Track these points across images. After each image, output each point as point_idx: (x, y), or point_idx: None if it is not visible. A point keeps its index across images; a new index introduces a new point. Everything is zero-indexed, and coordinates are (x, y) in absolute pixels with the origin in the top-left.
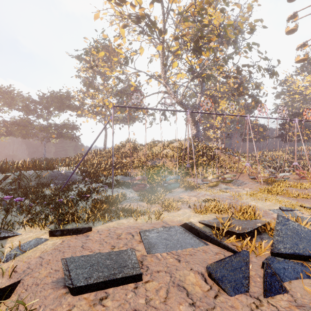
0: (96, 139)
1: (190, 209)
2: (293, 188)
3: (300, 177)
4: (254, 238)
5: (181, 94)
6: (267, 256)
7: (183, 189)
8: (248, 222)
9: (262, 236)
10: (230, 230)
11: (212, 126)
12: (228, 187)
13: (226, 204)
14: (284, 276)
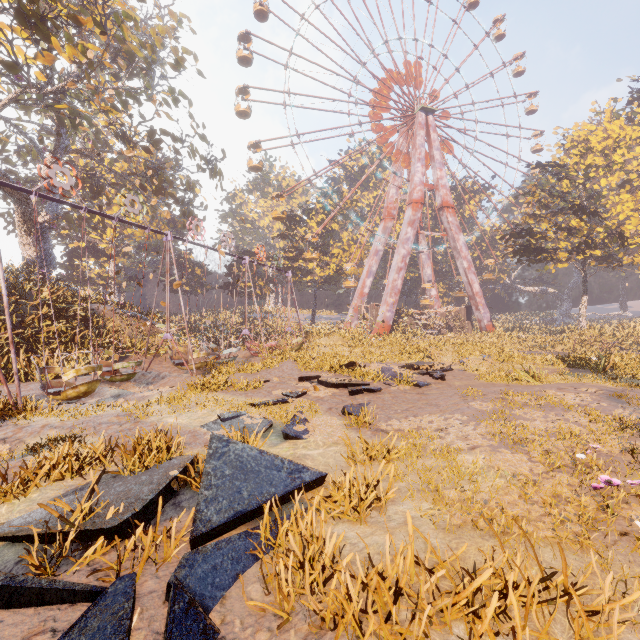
0: None
1: None
2: (242, 373)
3: (251, 354)
4: (157, 518)
5: None
6: (181, 559)
7: None
8: (150, 476)
9: (180, 499)
10: (88, 526)
11: (93, 249)
12: (121, 393)
13: (99, 444)
14: (214, 589)
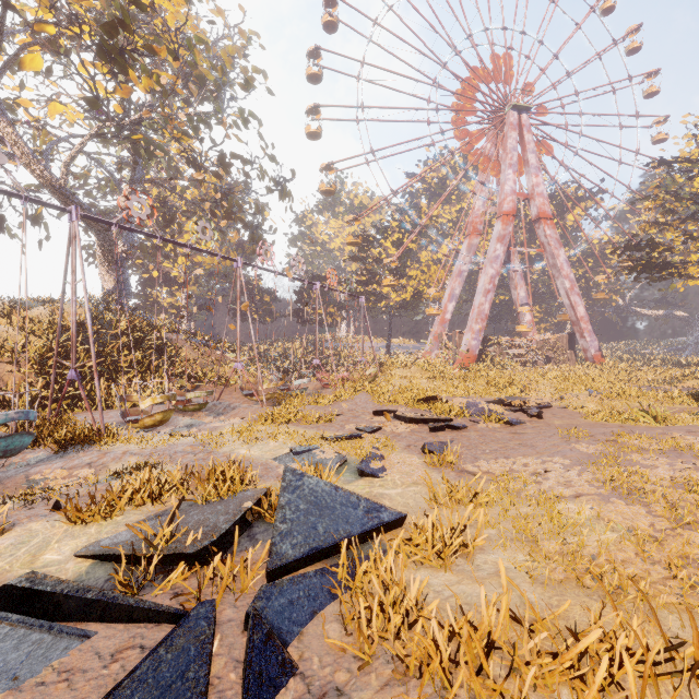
0: None
1: (57, 516)
2: (313, 406)
3: (322, 385)
4: (234, 548)
5: (64, 165)
6: (258, 590)
7: (51, 451)
8: (225, 506)
9: (255, 532)
10: (170, 551)
11: (165, 278)
12: (194, 423)
13: (176, 472)
14: (291, 624)
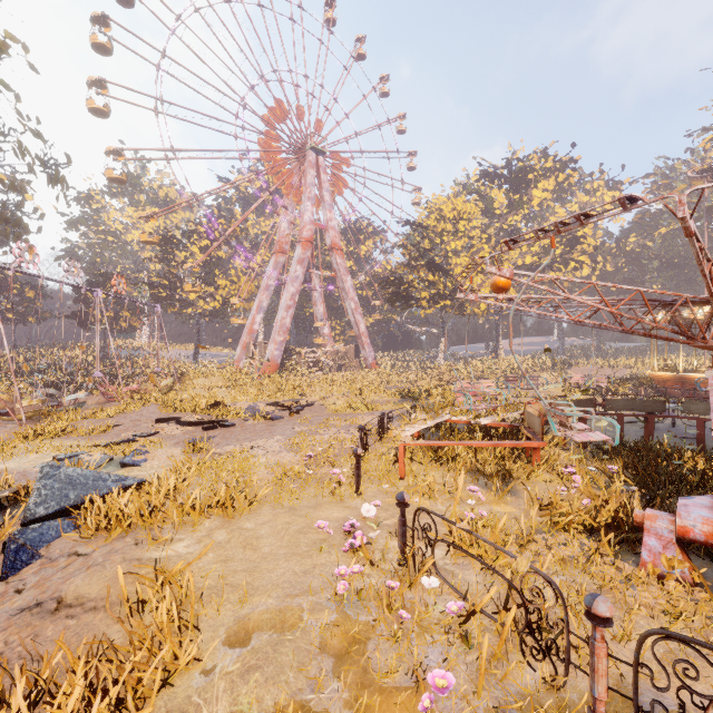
0: None
1: None
2: (89, 420)
3: (107, 399)
4: None
5: None
6: (14, 531)
7: None
8: None
9: (11, 513)
10: None
11: None
12: None
13: None
14: (41, 543)
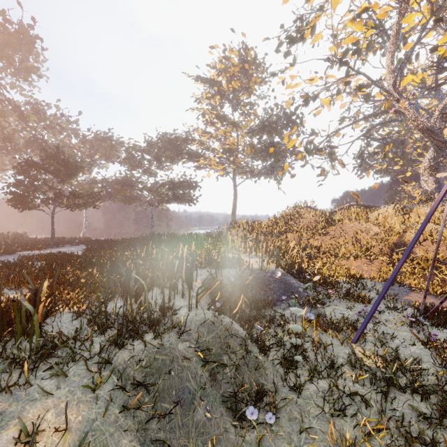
0: (434, 209)
1: None
2: None
3: None
4: None
5: (437, 111)
6: None
7: None
8: None
9: None
10: None
11: (415, 175)
12: None
13: None
14: None
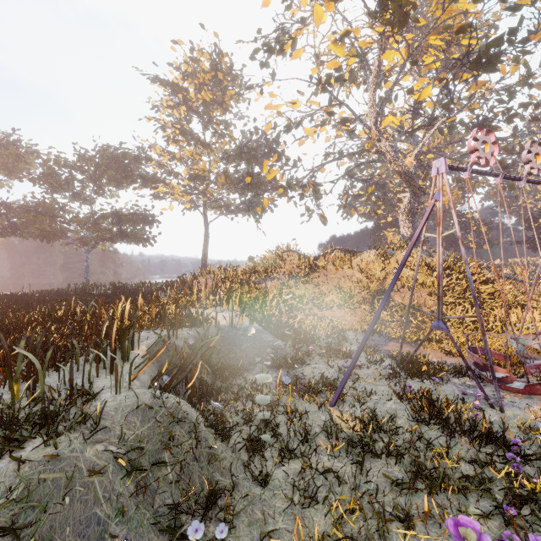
0: (409, 252)
1: None
2: None
3: None
4: None
5: (413, 156)
6: None
7: None
8: None
9: None
10: None
11: (395, 221)
12: None
13: None
14: None
